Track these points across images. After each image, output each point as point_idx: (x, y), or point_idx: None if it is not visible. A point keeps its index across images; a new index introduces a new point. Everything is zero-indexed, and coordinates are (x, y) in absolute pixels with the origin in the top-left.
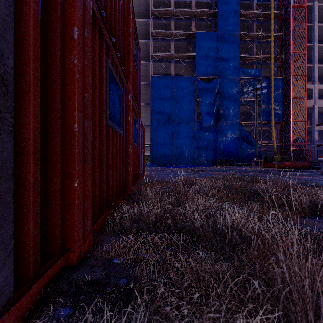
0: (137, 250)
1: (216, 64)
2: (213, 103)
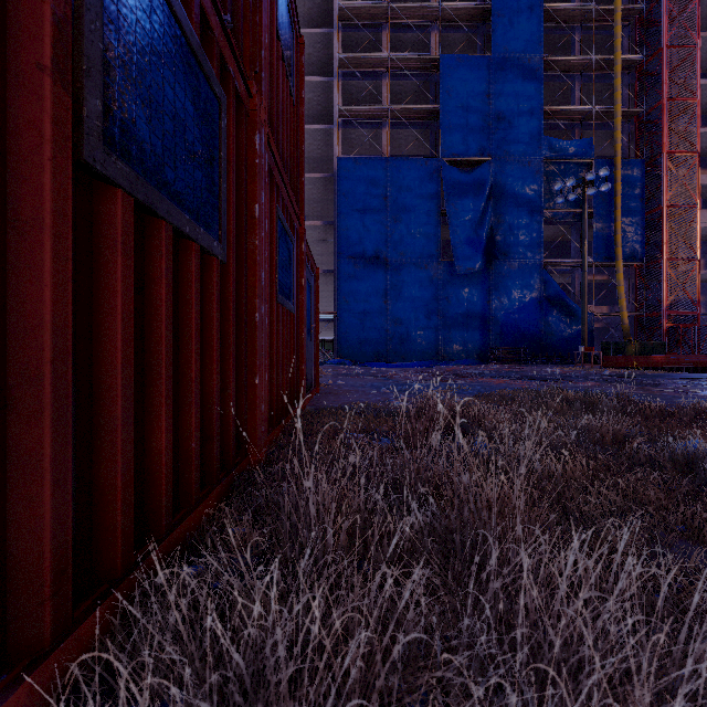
0: None
1: (487, 130)
2: (481, 220)
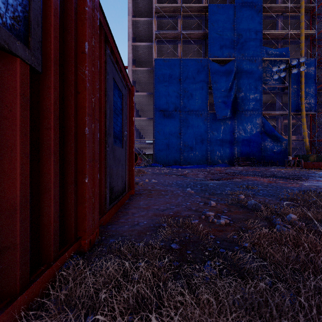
0: None
1: (233, 43)
2: (230, 90)
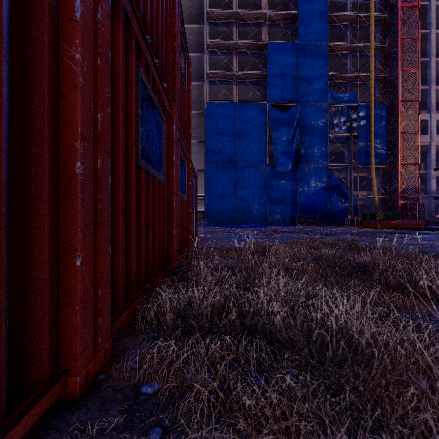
0: (182, 369)
1: (295, 87)
2: (291, 140)
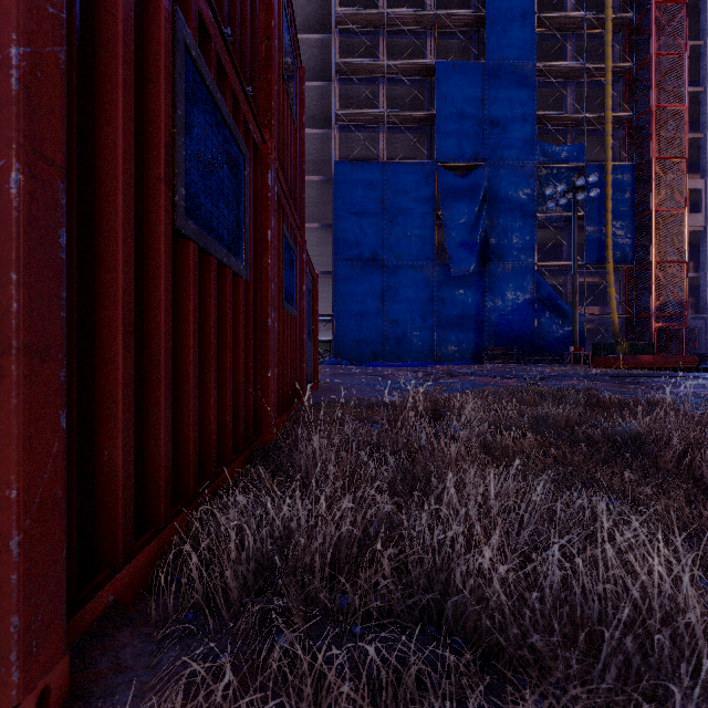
0: None
1: (481, 135)
2: (475, 223)
